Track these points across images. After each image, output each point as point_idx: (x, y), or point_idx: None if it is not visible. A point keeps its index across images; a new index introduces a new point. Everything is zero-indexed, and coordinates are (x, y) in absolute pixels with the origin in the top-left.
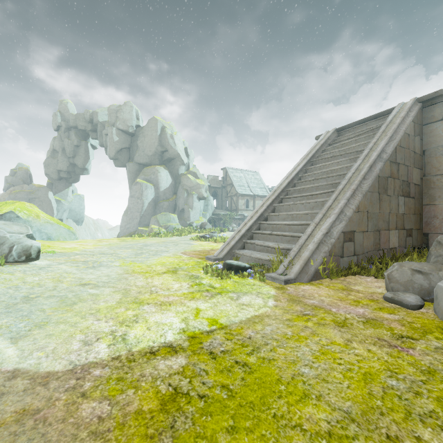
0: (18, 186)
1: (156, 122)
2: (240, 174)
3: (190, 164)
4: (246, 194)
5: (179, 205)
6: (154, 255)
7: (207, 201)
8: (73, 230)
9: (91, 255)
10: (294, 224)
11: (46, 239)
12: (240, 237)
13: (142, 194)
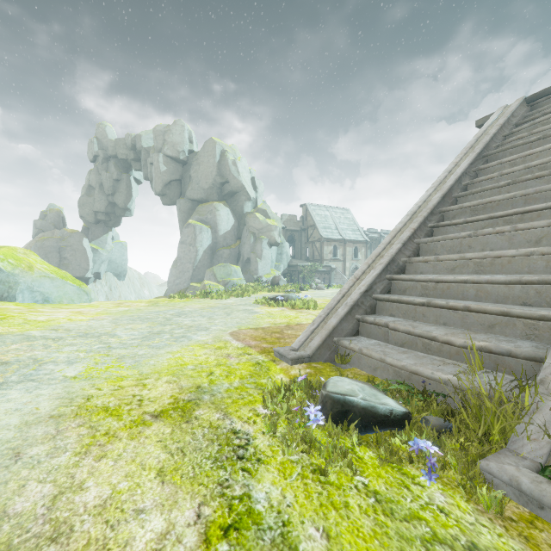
0: (48, 232)
1: (213, 144)
2: (325, 212)
3: (259, 199)
4: (334, 238)
5: (244, 253)
6: (178, 338)
7: (281, 248)
8: (86, 288)
9: (52, 341)
10: (496, 281)
11: (41, 301)
12: (349, 309)
13: (195, 240)
